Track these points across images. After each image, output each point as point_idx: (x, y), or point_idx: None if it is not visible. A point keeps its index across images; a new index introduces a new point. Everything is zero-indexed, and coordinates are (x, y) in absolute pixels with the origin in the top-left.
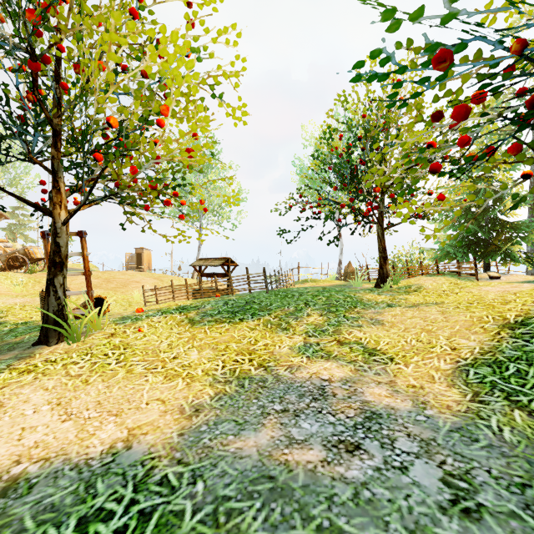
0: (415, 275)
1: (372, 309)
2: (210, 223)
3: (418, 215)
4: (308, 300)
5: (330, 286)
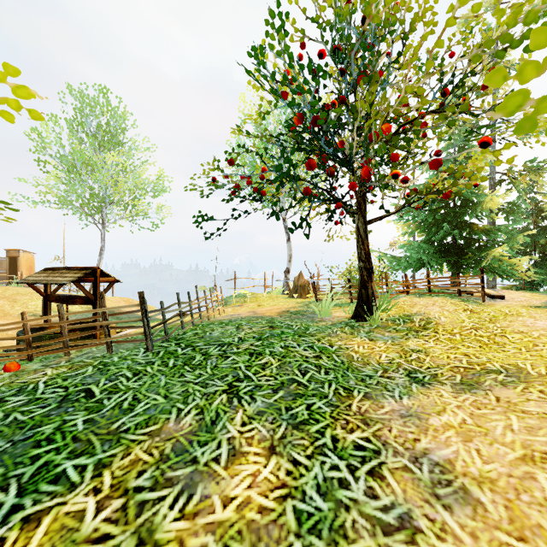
0: (397, 294)
1: (389, 399)
2: (119, 218)
3: (443, 194)
4: (238, 375)
5: (281, 317)
